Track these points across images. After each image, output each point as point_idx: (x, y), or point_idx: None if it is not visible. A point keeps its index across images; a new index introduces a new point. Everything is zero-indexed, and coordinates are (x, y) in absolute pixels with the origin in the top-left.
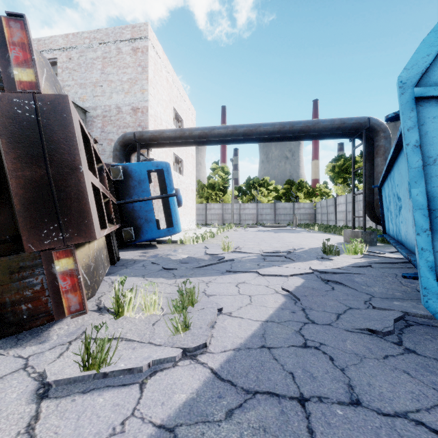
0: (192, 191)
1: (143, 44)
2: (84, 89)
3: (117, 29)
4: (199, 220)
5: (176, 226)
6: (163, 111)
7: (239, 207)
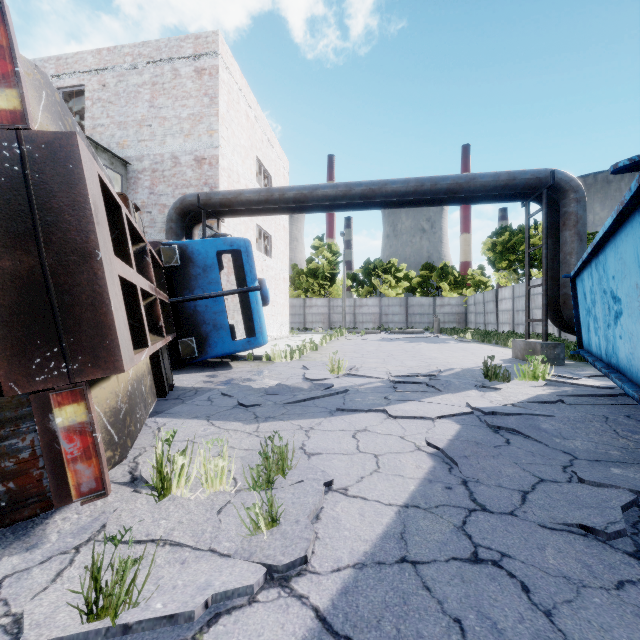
0: (284, 281)
1: (211, 62)
2: (124, 130)
3: (173, 41)
4: (295, 322)
5: (261, 336)
6: (242, 162)
7: (353, 304)
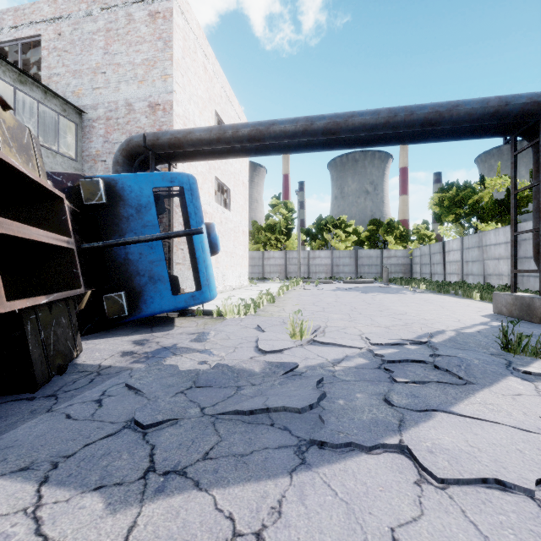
0: (244, 234)
1: (165, 5)
2: (79, 78)
3: None
4: (254, 272)
5: (207, 289)
6: (199, 113)
7: (307, 256)
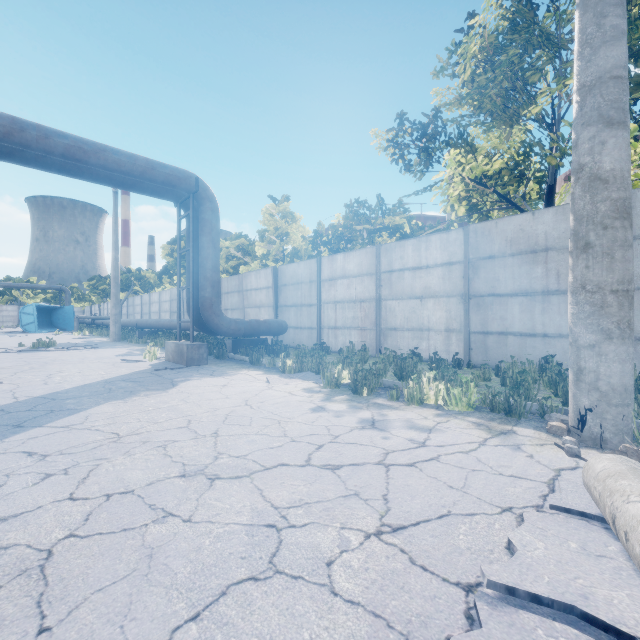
0: None
1: None
2: None
3: None
4: None
5: None
6: None
7: None
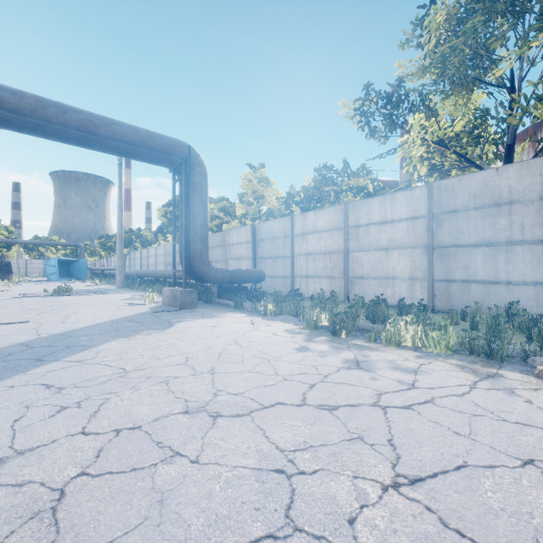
0: None
1: None
2: None
3: None
4: None
5: None
6: None
7: (25, 262)
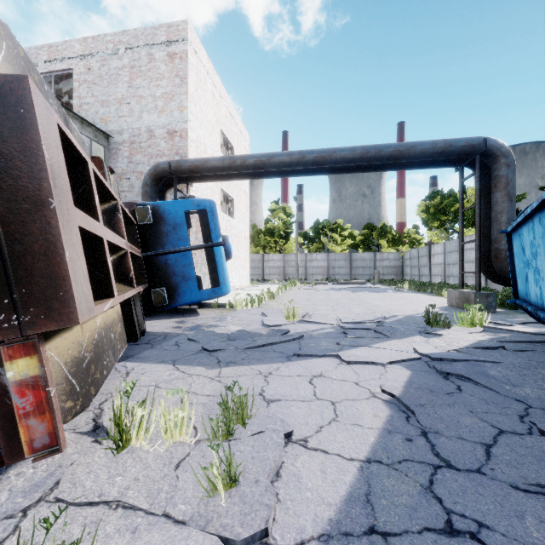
0: (245, 239)
1: (182, 47)
2: (107, 107)
3: (148, 30)
4: (254, 274)
5: (224, 286)
6: (208, 135)
7: (304, 258)
